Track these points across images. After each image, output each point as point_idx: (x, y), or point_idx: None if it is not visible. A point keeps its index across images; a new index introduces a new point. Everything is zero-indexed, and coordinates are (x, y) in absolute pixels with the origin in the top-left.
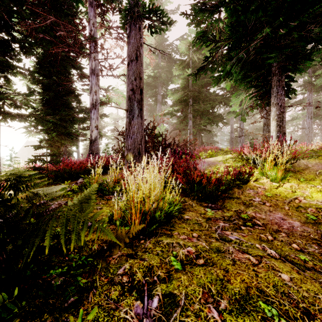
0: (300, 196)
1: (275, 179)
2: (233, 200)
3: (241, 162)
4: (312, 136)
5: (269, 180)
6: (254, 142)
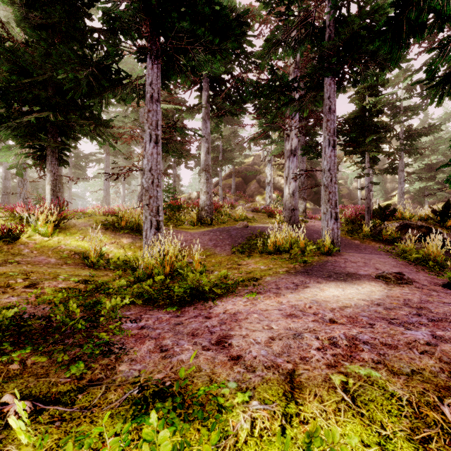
0: (63, 244)
1: (46, 234)
2: (2, 253)
3: (14, 221)
4: (109, 198)
5: (41, 235)
6: (29, 201)
